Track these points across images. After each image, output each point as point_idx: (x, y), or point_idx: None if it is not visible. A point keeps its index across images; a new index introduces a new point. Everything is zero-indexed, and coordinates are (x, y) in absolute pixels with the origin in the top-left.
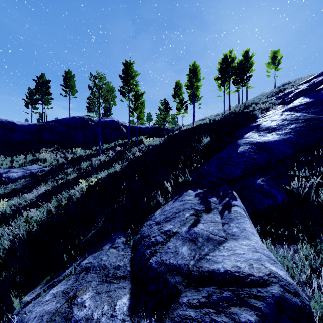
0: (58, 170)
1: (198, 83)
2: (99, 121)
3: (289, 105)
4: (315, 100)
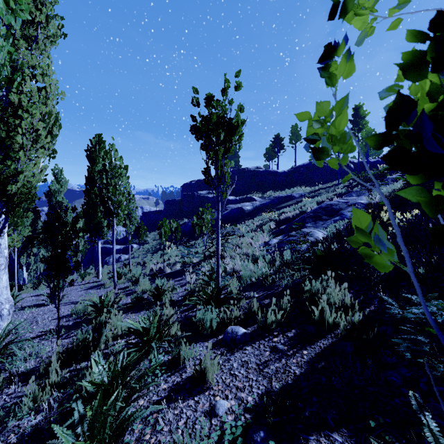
0: (315, 193)
1: None
2: None
3: None
4: None
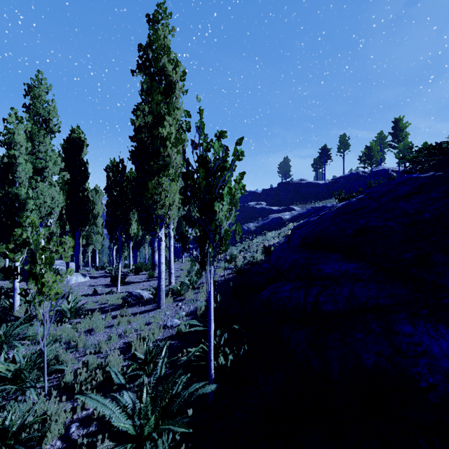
0: None
1: None
2: (371, 173)
3: None
4: None
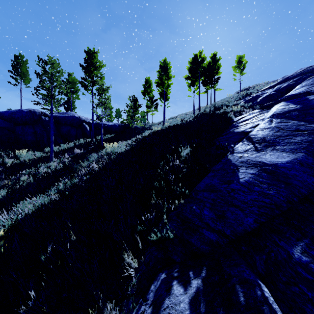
0: None
1: (168, 80)
2: (51, 117)
3: (271, 110)
4: (303, 106)
